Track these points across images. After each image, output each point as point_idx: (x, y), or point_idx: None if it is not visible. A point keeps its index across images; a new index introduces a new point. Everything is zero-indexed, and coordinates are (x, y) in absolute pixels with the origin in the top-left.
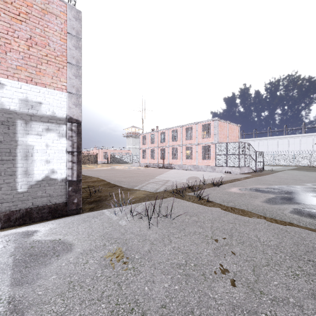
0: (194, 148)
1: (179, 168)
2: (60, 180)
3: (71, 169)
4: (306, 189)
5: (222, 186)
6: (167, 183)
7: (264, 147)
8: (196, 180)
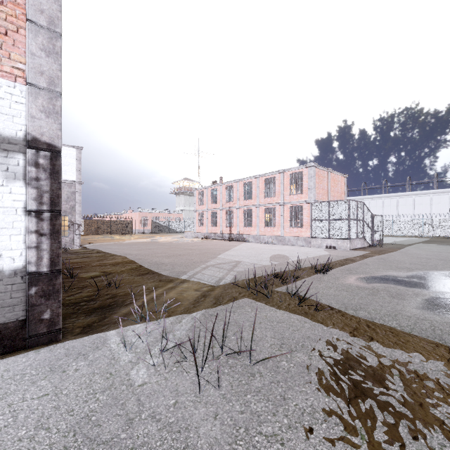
0: (277, 210)
1: (255, 241)
2: (9, 273)
3: (35, 249)
4: None
5: (331, 273)
6: (237, 267)
7: (377, 209)
8: (285, 261)
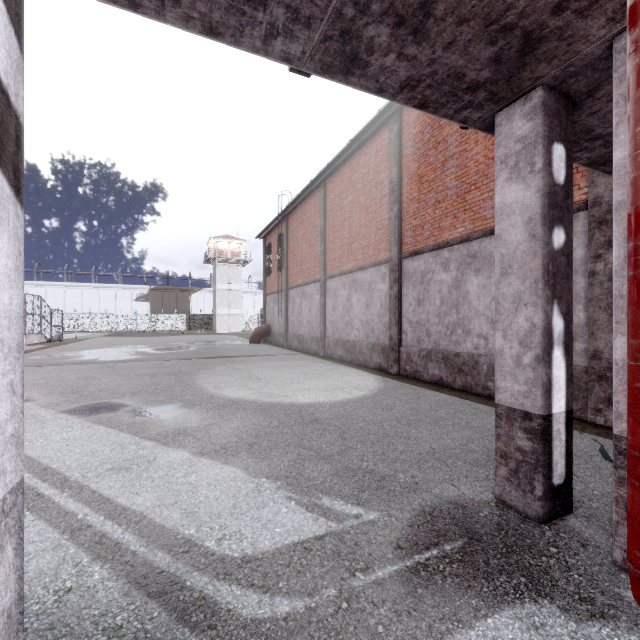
0: None
1: None
2: None
3: None
4: (115, 349)
5: None
6: None
7: (58, 300)
8: None
